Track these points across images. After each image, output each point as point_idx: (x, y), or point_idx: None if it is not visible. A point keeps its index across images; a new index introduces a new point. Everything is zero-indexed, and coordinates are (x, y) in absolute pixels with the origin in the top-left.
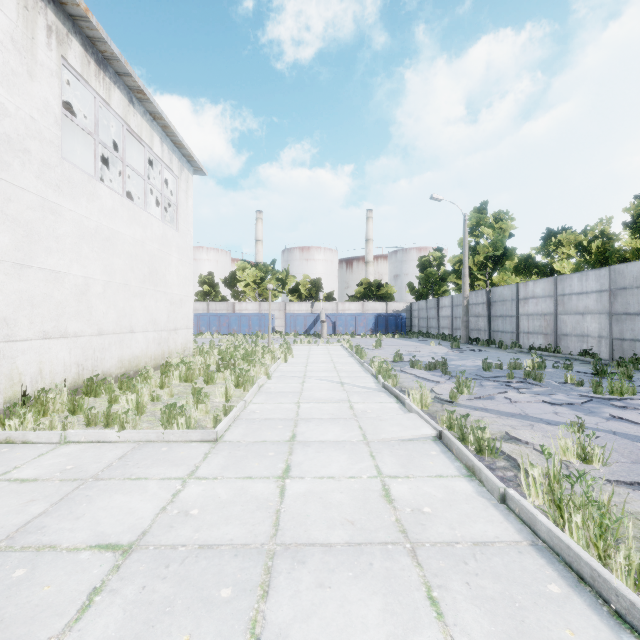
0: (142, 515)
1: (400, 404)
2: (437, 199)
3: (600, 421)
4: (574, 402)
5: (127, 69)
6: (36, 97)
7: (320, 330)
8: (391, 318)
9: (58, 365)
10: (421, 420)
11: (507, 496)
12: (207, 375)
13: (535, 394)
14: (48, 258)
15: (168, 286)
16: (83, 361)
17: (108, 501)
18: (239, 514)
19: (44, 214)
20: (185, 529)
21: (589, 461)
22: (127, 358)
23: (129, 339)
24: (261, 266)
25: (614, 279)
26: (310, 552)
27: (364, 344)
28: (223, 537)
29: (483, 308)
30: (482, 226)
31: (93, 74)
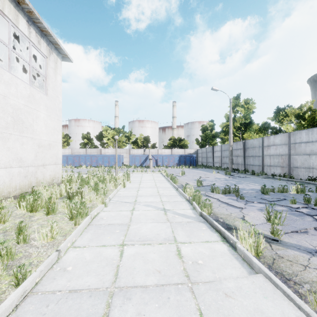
0: None
1: (227, 244)
2: (215, 89)
3: None
4: None
5: None
6: None
7: (148, 164)
8: (187, 157)
9: None
10: (286, 300)
11: None
12: (47, 207)
13: None
14: None
15: (36, 133)
16: None
17: None
18: None
19: None
20: None
21: None
22: None
23: None
24: (116, 129)
25: None
26: None
27: (174, 172)
28: None
29: (241, 151)
30: (238, 106)
31: None
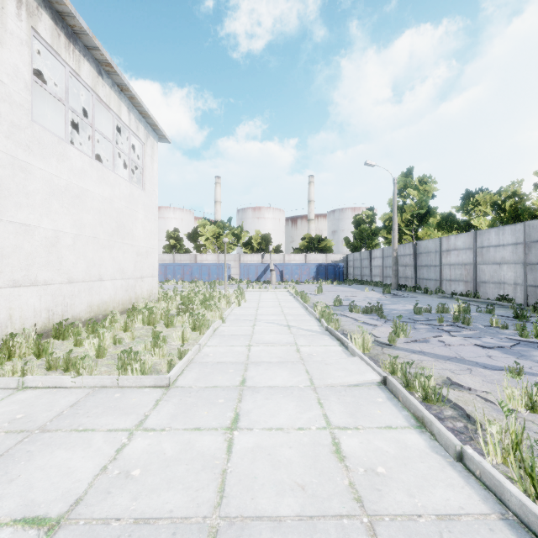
0: (80, 477)
1: (343, 347)
2: (370, 165)
3: (533, 365)
4: (504, 345)
5: (95, 43)
6: (6, 63)
7: (269, 278)
8: (330, 267)
9: (28, 311)
10: (365, 364)
11: (465, 455)
12: (167, 319)
13: (466, 337)
14: (18, 212)
15: (135, 239)
16: (53, 307)
17: (48, 458)
18: (183, 475)
19: (14, 171)
20: (123, 496)
21: (536, 410)
22: (96, 303)
23: (98, 286)
24: (219, 223)
25: (529, 233)
26: (257, 529)
27: (307, 290)
28: (162, 507)
29: (410, 259)
30: (409, 188)
31: (63, 46)
